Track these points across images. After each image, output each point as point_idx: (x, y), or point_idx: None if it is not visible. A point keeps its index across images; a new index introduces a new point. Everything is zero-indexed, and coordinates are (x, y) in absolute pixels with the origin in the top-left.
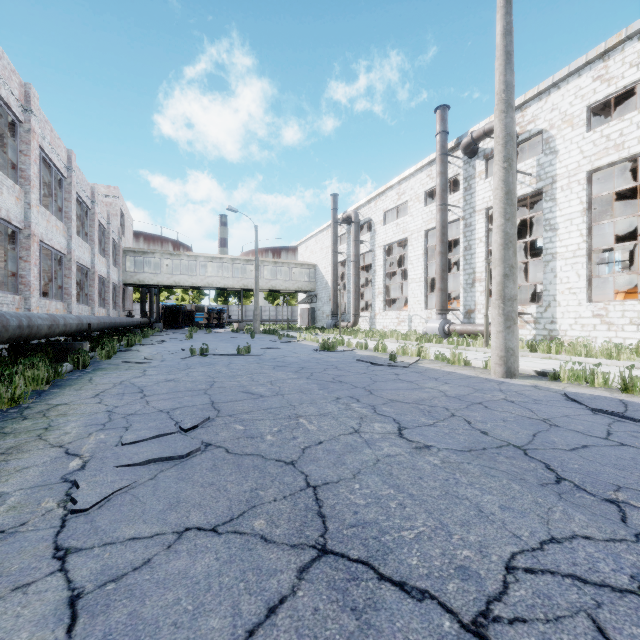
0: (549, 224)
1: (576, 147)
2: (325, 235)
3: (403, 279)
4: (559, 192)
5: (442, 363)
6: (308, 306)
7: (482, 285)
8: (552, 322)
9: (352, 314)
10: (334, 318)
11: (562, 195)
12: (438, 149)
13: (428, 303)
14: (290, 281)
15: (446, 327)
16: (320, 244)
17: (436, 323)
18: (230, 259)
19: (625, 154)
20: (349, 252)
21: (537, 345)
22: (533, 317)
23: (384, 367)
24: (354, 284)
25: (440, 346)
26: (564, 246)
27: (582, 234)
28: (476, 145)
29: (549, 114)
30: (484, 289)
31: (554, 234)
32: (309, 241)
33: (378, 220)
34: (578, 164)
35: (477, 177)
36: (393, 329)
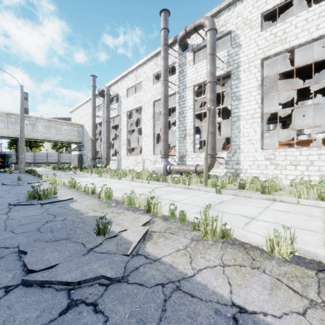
0: (235, 95)
1: (254, 42)
2: (89, 105)
3: (140, 138)
4: (242, 73)
5: (184, 230)
6: (78, 153)
7: (191, 138)
8: (237, 163)
9: (105, 158)
10: (93, 161)
11: (244, 75)
12: (162, 40)
13: (155, 151)
14: (62, 135)
15: (168, 167)
16: (85, 111)
17: (161, 164)
18: (4, 113)
19: (287, 46)
20: (104, 116)
21: (244, 183)
22: (225, 160)
23: (51, 294)
24: (106, 137)
25: (167, 184)
26: (245, 111)
27: (258, 102)
28: (188, 38)
29: (235, 19)
30: (192, 141)
31: (239, 102)
32: (78, 109)
33: (123, 94)
34: (255, 54)
35: (187, 64)
36: (132, 168)
